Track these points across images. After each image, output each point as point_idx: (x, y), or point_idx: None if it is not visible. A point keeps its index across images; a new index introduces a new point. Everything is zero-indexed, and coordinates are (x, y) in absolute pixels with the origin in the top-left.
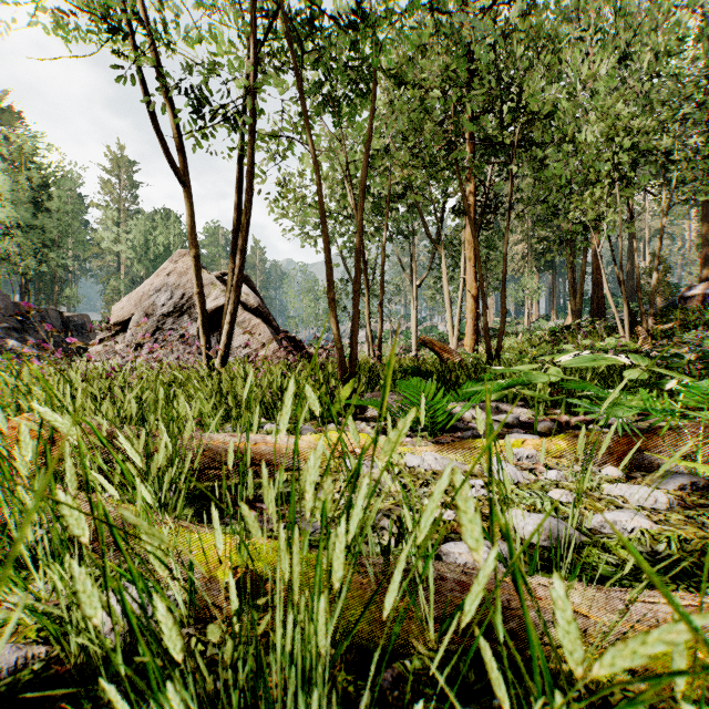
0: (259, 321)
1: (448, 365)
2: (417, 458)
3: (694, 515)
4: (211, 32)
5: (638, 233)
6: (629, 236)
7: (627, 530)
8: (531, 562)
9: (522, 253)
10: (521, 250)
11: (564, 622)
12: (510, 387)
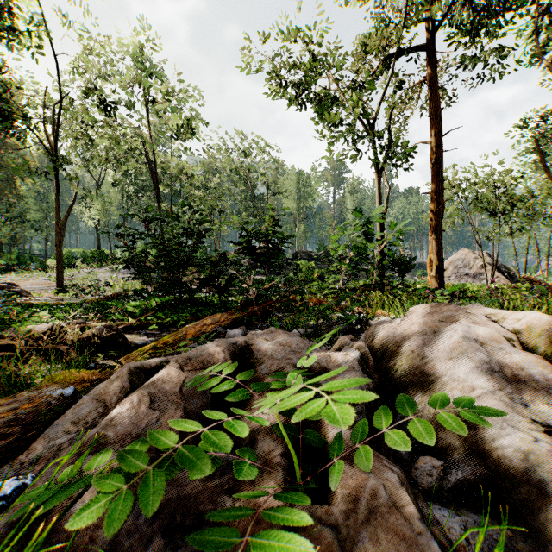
0: (496, 269)
1: None
2: None
3: None
4: None
5: None
6: None
7: None
8: None
9: None
10: None
11: None
12: None
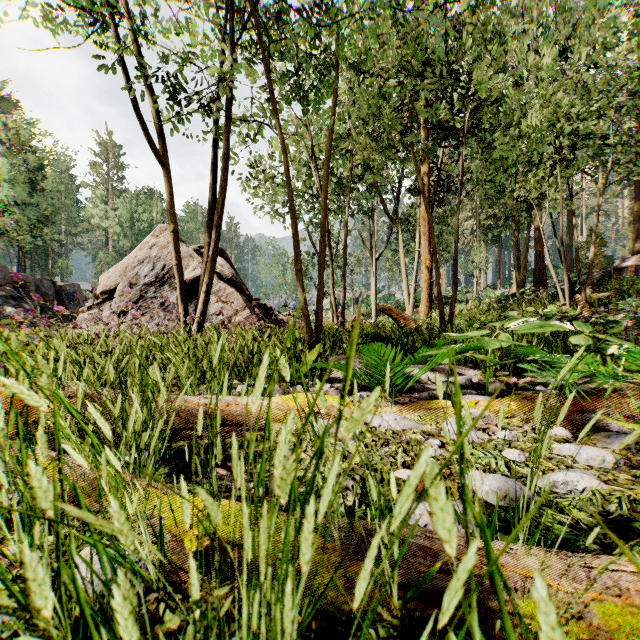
0: (233, 290)
1: (405, 330)
2: (378, 418)
3: (639, 475)
4: (188, 26)
5: (576, 210)
6: (568, 213)
7: (578, 490)
8: (490, 524)
9: (471, 228)
10: (470, 226)
11: (548, 625)
12: (463, 351)
